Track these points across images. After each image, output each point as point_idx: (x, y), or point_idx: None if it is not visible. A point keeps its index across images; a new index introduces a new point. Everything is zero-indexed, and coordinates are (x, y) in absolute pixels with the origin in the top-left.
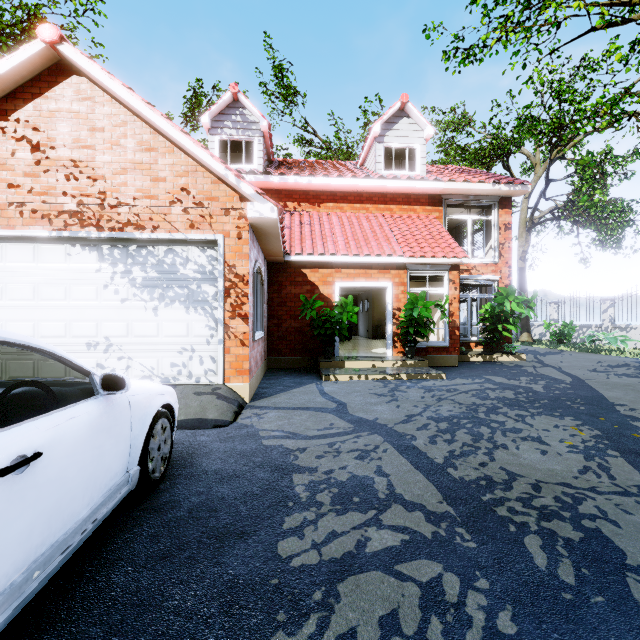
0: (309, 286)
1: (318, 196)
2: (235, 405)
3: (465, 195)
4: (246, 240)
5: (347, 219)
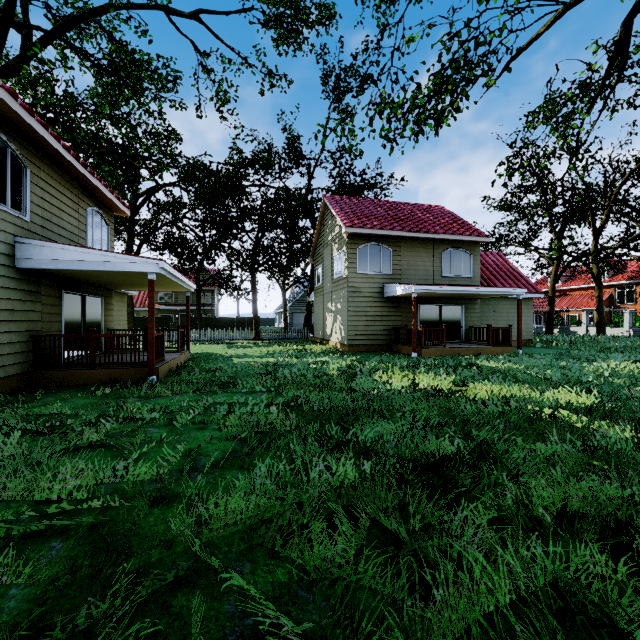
0: (559, 316)
1: (575, 290)
2: None
3: (622, 284)
4: None
5: (579, 296)
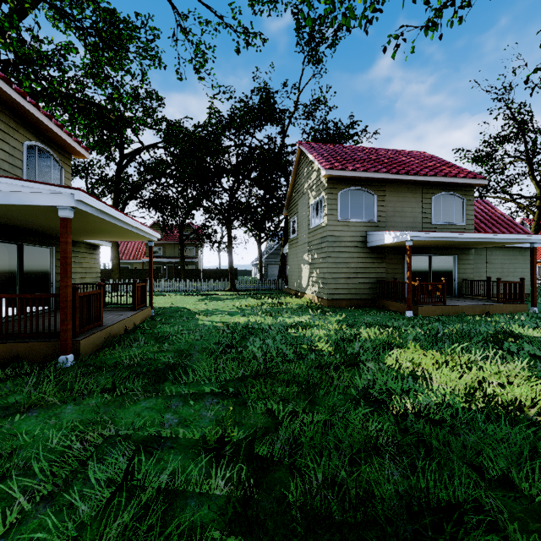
0: None
1: None
2: None
3: None
4: None
5: None
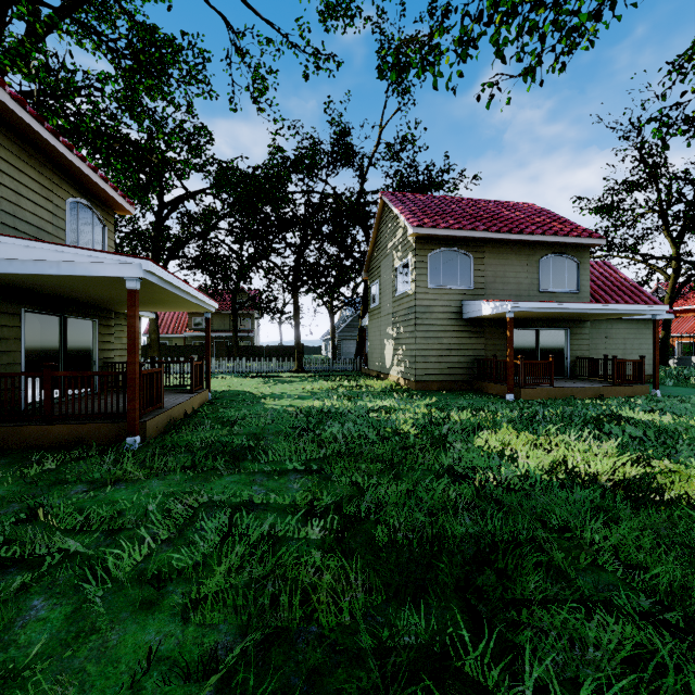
0: None
1: (687, 311)
2: None
3: None
4: None
5: (694, 319)
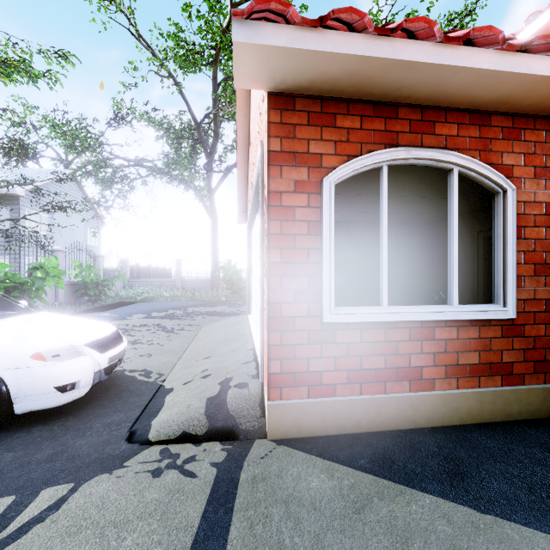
0: None
1: None
2: (212, 424)
3: None
4: (267, 129)
5: None
